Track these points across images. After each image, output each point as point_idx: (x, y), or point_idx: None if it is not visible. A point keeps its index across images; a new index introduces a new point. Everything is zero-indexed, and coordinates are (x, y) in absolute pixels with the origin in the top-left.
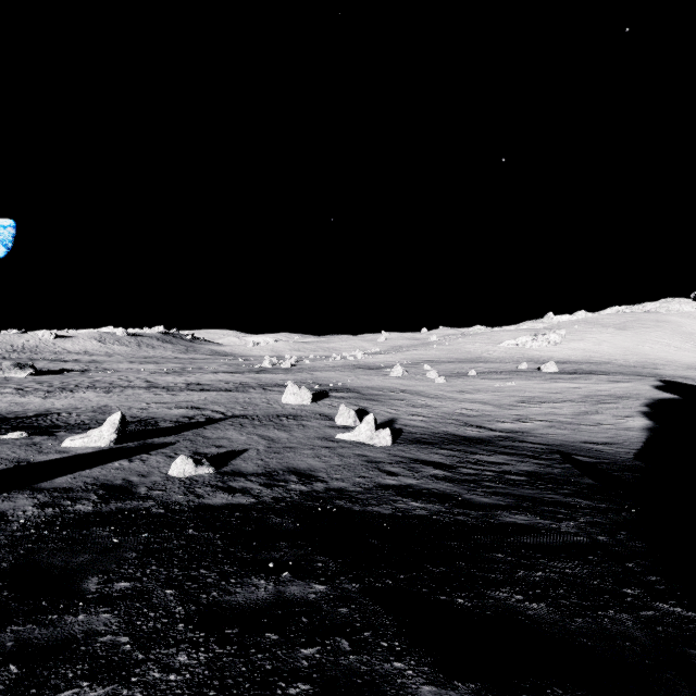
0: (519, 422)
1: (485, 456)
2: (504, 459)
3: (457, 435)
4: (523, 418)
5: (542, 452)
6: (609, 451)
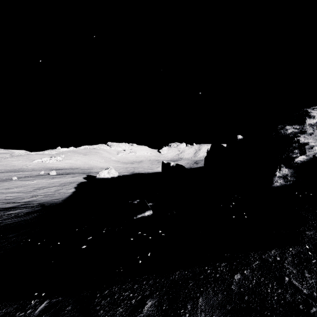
0: (32, 197)
1: (12, 211)
2: (19, 211)
3: (2, 208)
4: (35, 195)
5: (35, 206)
6: (58, 201)
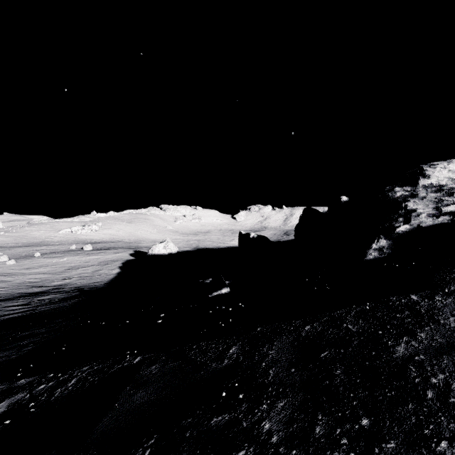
0: (64, 280)
1: (43, 297)
2: (52, 296)
3: (28, 293)
4: (67, 277)
5: (71, 290)
6: (99, 284)
